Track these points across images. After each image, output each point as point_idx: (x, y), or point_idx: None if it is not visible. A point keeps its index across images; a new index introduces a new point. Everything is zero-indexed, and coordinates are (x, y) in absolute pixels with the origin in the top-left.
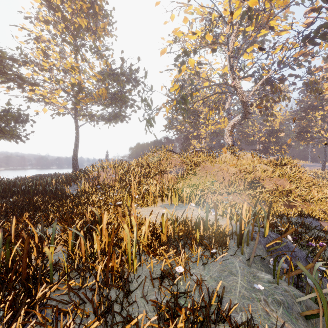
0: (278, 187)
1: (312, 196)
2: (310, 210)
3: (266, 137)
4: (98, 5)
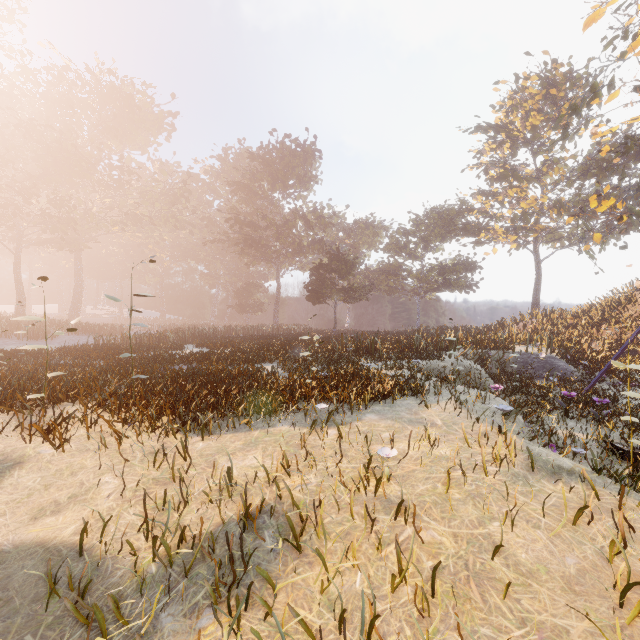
0: None
1: None
2: None
3: None
4: (557, 83)
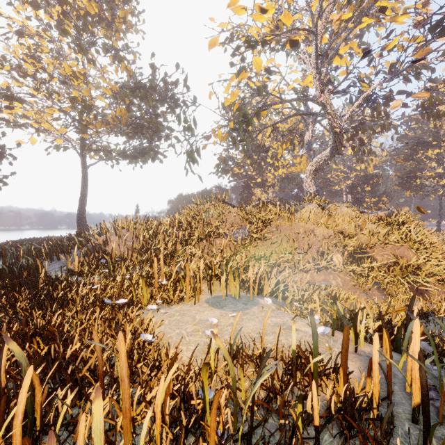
0: (399, 260)
1: None
2: None
3: (359, 184)
4: None
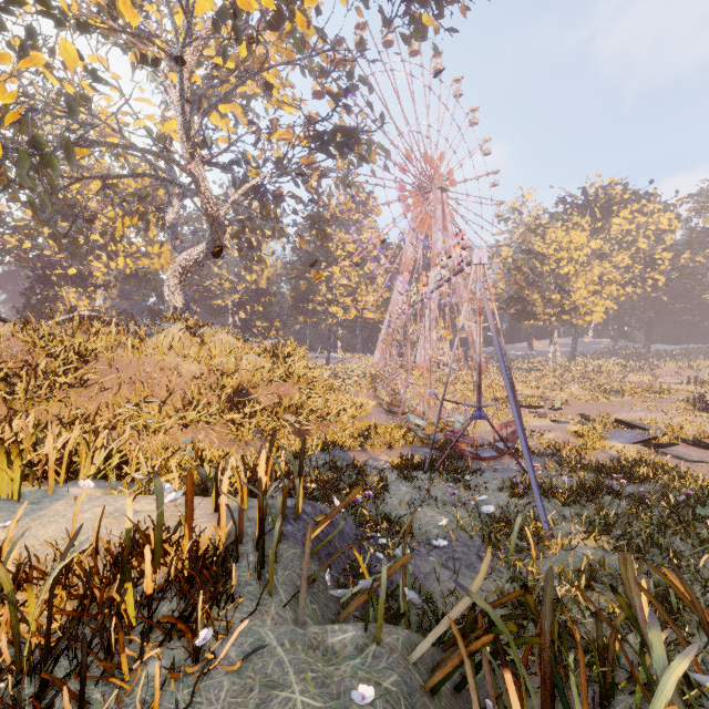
0: (283, 400)
1: (330, 409)
2: (331, 434)
3: (248, 301)
4: None
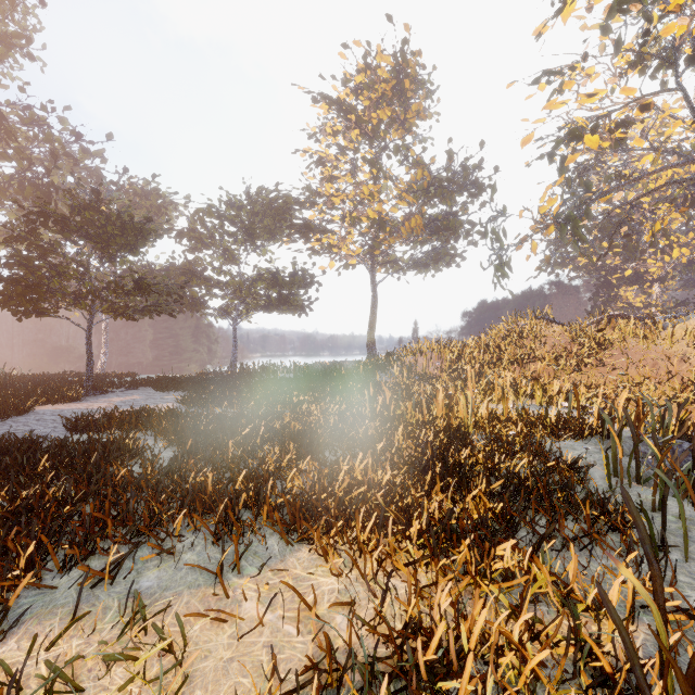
0: None
1: None
2: None
3: None
4: (408, 77)
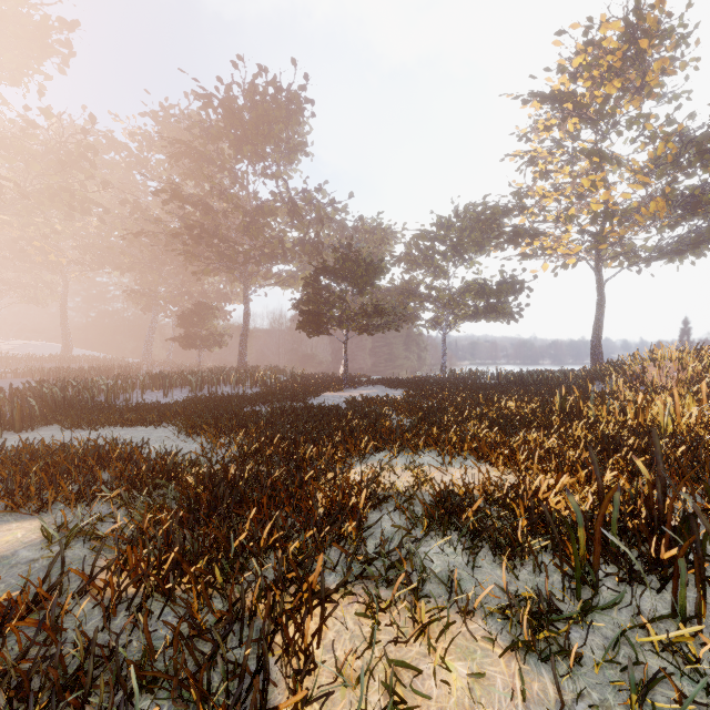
0: None
1: None
2: None
3: None
4: (645, 34)
